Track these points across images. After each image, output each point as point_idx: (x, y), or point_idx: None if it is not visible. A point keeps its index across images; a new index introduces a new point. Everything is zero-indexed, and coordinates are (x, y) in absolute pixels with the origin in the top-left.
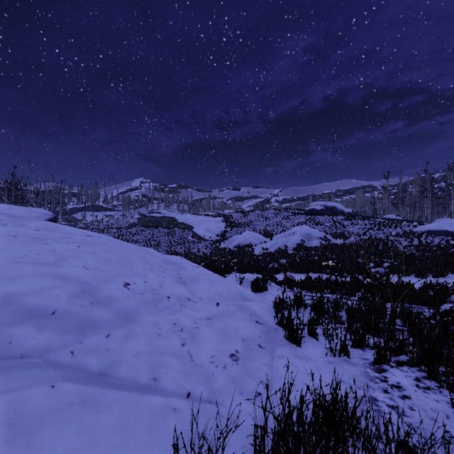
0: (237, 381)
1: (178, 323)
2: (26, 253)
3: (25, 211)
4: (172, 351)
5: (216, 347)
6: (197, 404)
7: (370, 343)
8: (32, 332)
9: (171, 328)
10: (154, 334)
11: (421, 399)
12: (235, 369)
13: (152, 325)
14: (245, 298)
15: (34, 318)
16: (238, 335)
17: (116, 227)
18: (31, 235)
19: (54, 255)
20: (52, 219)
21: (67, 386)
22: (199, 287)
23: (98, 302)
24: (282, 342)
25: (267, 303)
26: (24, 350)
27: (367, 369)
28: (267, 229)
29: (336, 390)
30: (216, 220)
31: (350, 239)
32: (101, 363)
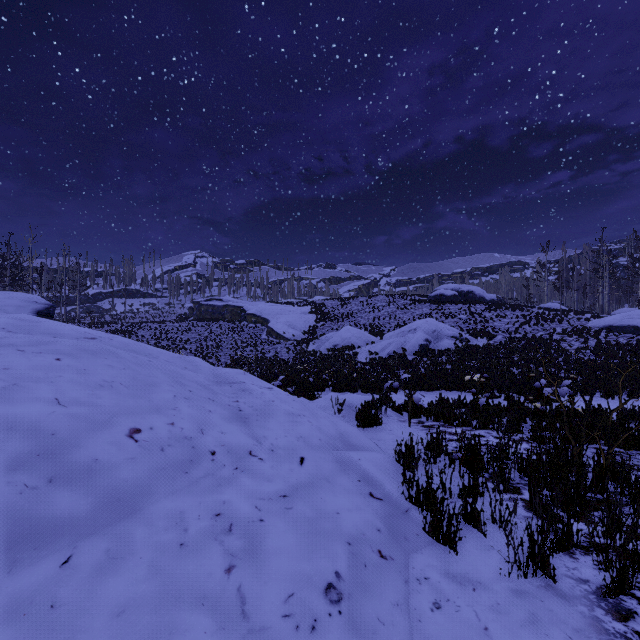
0: None
1: (224, 513)
2: None
3: None
4: (202, 592)
5: (296, 570)
6: None
7: (579, 538)
8: None
9: (209, 527)
10: (172, 546)
11: None
12: (335, 631)
13: (170, 523)
14: (348, 444)
15: None
16: (339, 530)
17: (159, 320)
18: None
19: (3, 378)
20: (44, 310)
21: None
22: (271, 427)
23: (65, 476)
24: (421, 540)
25: (383, 450)
26: None
27: (595, 609)
28: (376, 324)
29: None
30: (301, 310)
31: (497, 338)
32: None
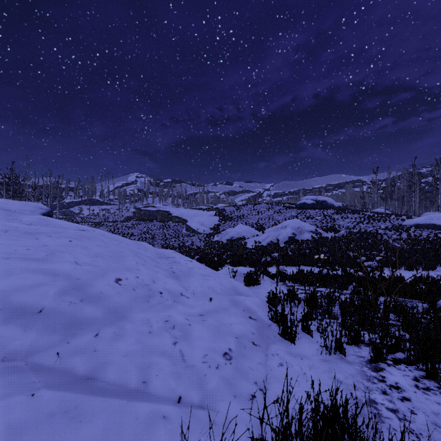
0: (231, 383)
1: (170, 320)
2: (16, 248)
3: (20, 205)
4: (163, 351)
5: (208, 346)
6: (188, 410)
7: (365, 339)
8: (17, 332)
9: (163, 326)
10: (145, 332)
11: (422, 401)
12: (228, 370)
13: (143, 323)
14: (238, 292)
15: (19, 317)
16: (231, 331)
17: (112, 220)
18: (23, 230)
19: (45, 250)
20: (47, 213)
21: (49, 394)
22: (192, 282)
23: (88, 299)
24: (276, 338)
25: (260, 298)
26: (6, 353)
27: (363, 367)
28: (259, 223)
29: (335, 396)
30: (209, 214)
31: (341, 232)
32: (87, 365)
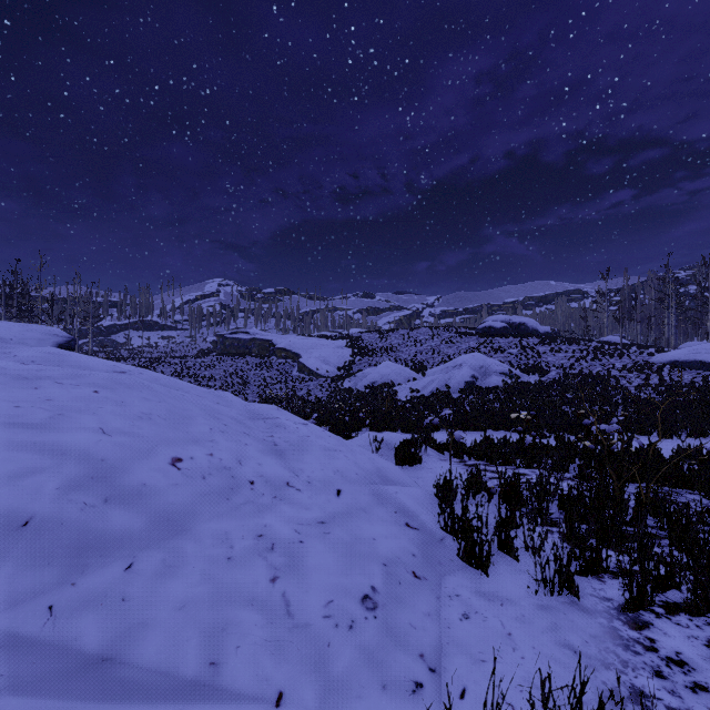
0: (376, 659)
1: (266, 534)
2: None
3: (20, 329)
4: (251, 595)
5: (334, 583)
6: None
7: (610, 565)
8: None
9: (252, 545)
10: (221, 559)
11: None
12: (371, 631)
13: (217, 541)
14: (385, 479)
15: None
16: (376, 553)
17: (179, 355)
18: (13, 373)
19: (48, 409)
20: (66, 343)
21: (14, 705)
22: (307, 461)
23: (118, 497)
24: (454, 564)
25: (422, 487)
26: None
27: (613, 621)
28: (418, 359)
29: (581, 697)
30: (336, 344)
31: (550, 375)
32: (106, 631)
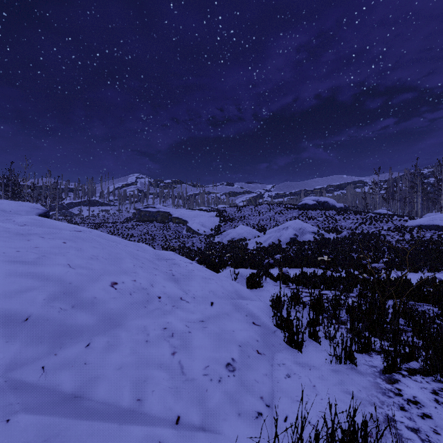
0: (235, 399)
1: (168, 327)
2: (5, 250)
3: (15, 205)
4: (160, 362)
5: (210, 356)
6: (188, 434)
7: (376, 347)
8: None
9: (160, 334)
10: (142, 341)
11: None
12: (231, 383)
13: (139, 331)
14: (240, 296)
15: (2, 326)
16: (234, 339)
17: (112, 221)
18: (14, 231)
19: (36, 252)
20: (43, 214)
21: (27, 419)
22: (192, 285)
23: (80, 305)
24: (282, 346)
25: (263, 301)
26: None
27: (377, 379)
28: (261, 223)
29: (353, 417)
30: (210, 214)
31: (343, 233)
32: (76, 381)
